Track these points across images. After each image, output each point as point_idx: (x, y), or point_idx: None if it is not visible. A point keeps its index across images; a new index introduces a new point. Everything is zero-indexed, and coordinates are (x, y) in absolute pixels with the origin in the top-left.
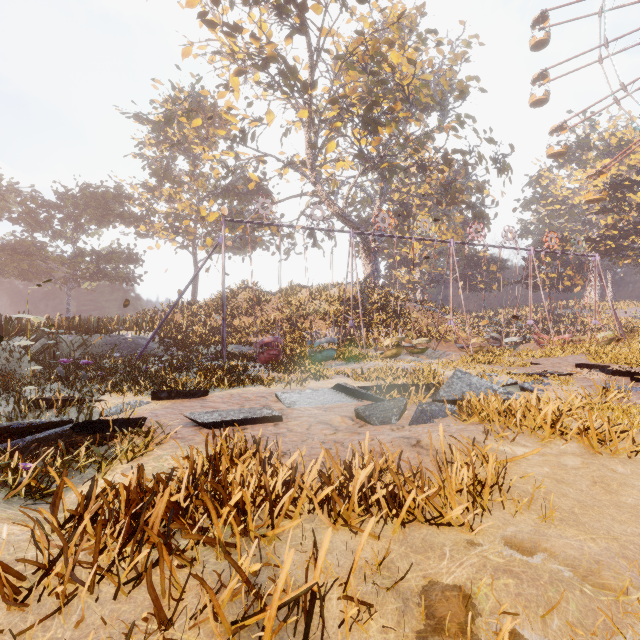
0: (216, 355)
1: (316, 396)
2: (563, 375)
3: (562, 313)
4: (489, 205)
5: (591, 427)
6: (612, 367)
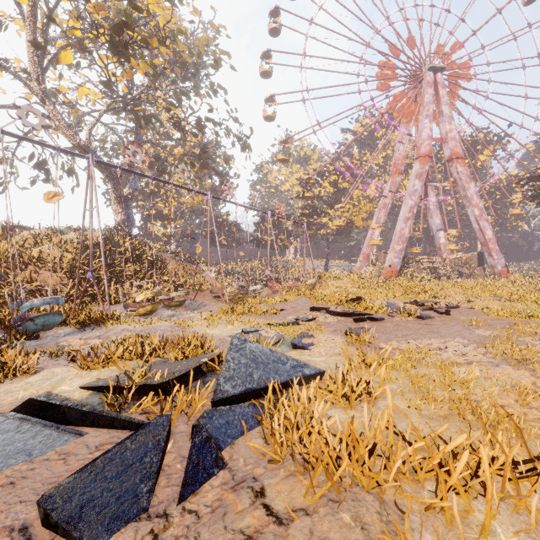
0: None
1: None
2: (309, 321)
3: (277, 265)
4: (233, 176)
5: None
6: (330, 308)
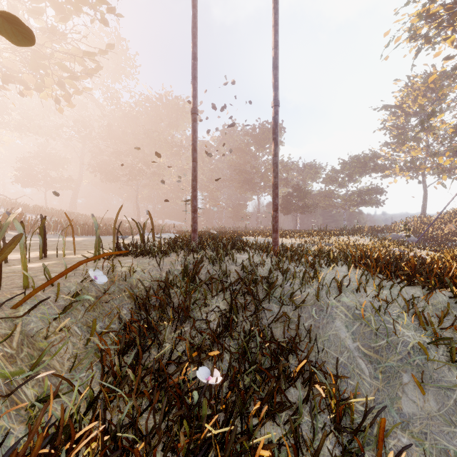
0: None
1: None
2: None
3: None
4: None
5: None
6: None
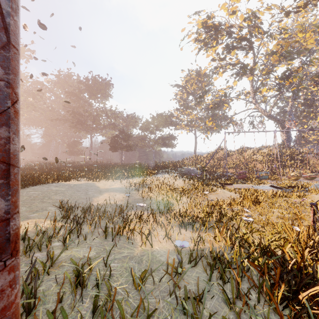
0: (222, 175)
1: (264, 187)
2: None
3: None
4: None
5: None
6: None
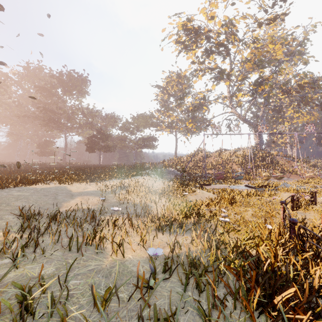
0: (201, 176)
1: (240, 187)
2: None
3: None
4: None
5: (300, 190)
6: None
